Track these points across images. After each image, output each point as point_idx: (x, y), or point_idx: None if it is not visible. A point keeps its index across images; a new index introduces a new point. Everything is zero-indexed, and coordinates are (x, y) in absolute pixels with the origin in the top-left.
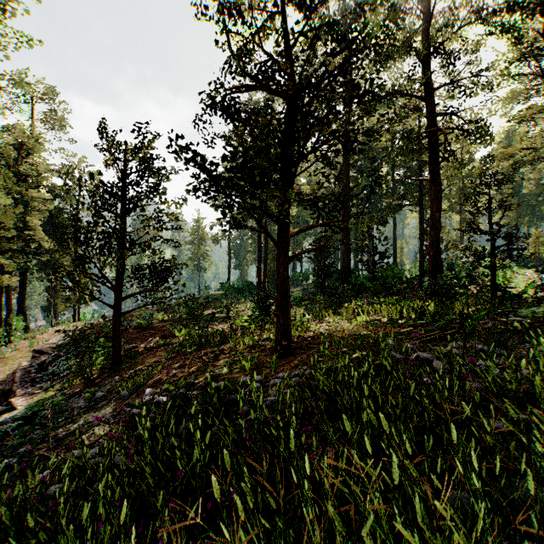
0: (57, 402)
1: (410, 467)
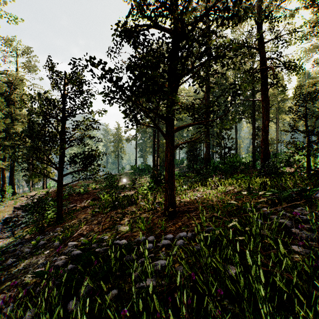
0: None
1: None
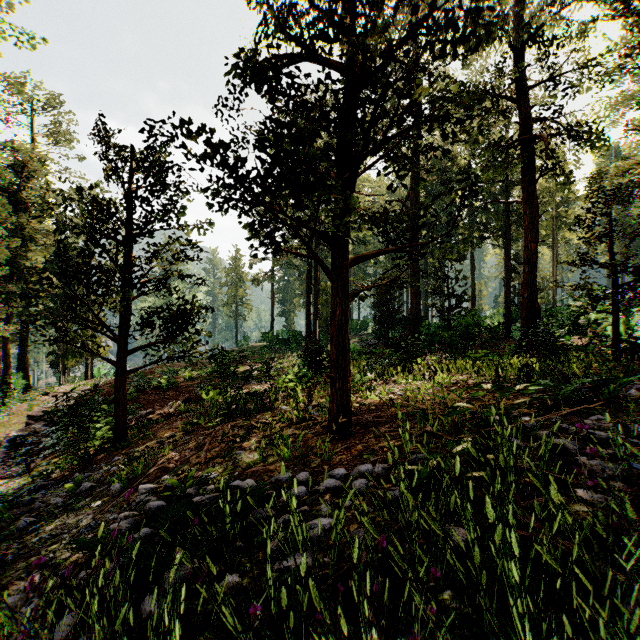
0: None
1: None
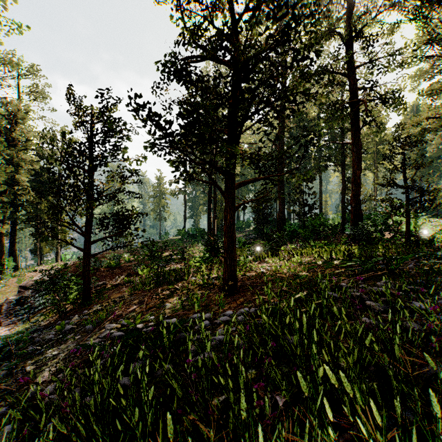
0: (21, 338)
1: None
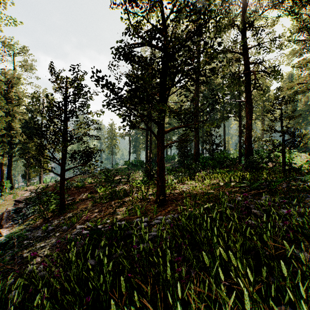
0: (21, 235)
1: (255, 295)
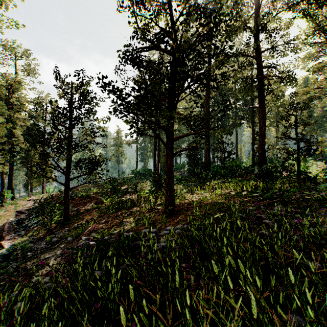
0: (25, 246)
1: (262, 301)
